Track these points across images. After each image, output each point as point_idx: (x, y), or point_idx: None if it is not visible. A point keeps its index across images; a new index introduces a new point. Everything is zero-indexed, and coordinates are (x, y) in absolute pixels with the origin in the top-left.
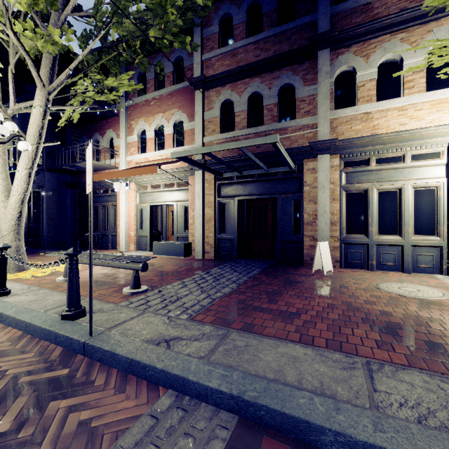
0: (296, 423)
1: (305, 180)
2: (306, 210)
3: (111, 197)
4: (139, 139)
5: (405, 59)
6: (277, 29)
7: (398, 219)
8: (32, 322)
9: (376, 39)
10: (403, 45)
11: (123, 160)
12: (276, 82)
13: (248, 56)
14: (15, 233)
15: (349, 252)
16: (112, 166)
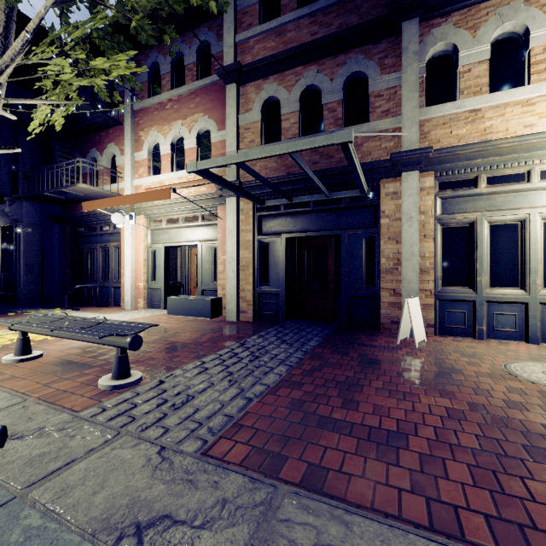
0: None
1: (383, 209)
2: (385, 251)
3: (114, 236)
4: (150, 157)
5: (532, 30)
6: None
7: (520, 265)
8: None
9: (488, 3)
10: (530, 9)
11: (128, 184)
12: (340, 70)
13: (301, 34)
14: None
15: (446, 313)
16: (114, 193)
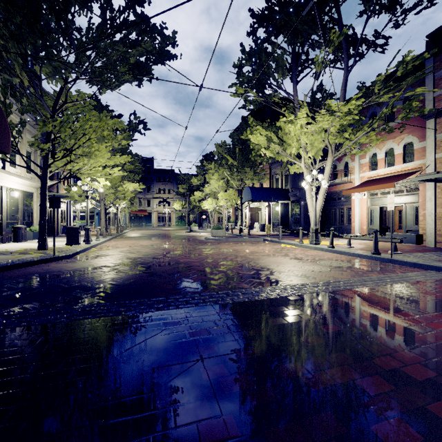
0: None
1: None
2: None
3: (346, 202)
4: (370, 161)
5: None
6: None
7: None
8: (362, 254)
9: None
10: None
11: (356, 177)
12: None
13: None
14: (317, 225)
15: None
16: (348, 182)
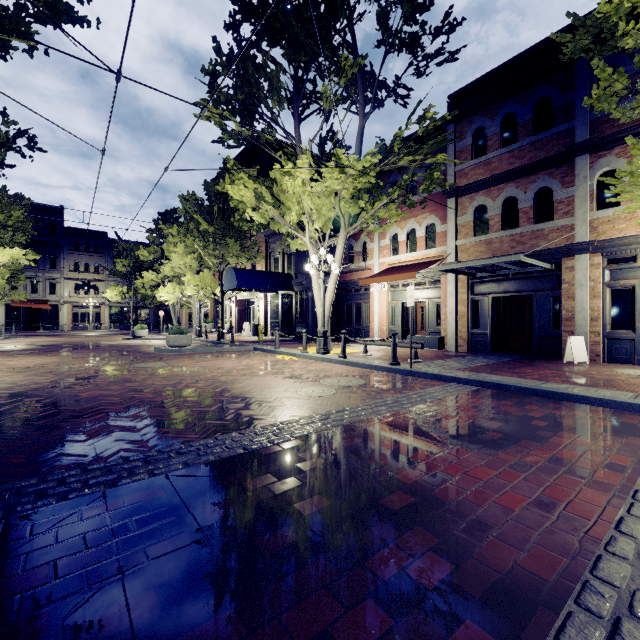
0: (502, 386)
1: (563, 278)
2: (565, 306)
3: (364, 295)
4: (391, 242)
5: None
6: (532, 139)
7: None
8: (378, 365)
9: None
10: None
11: (376, 262)
12: (531, 186)
13: (502, 164)
14: (327, 326)
15: (613, 348)
16: (367, 268)
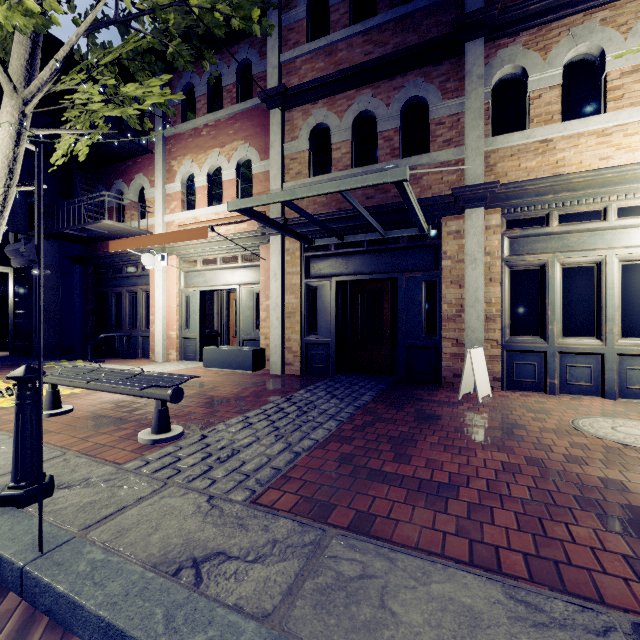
0: None
1: (444, 250)
2: (446, 297)
3: (142, 278)
4: (184, 189)
5: (608, 53)
6: (399, 10)
7: (596, 312)
8: None
9: (560, 22)
10: (606, 29)
11: (159, 220)
12: (397, 94)
13: (353, 54)
14: None
15: (514, 365)
16: (142, 230)
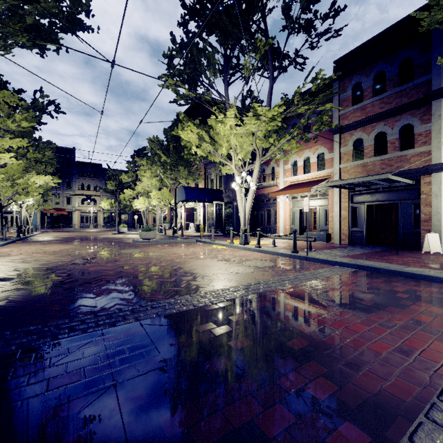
0: (374, 268)
1: (422, 190)
2: (423, 211)
3: (272, 204)
4: (292, 167)
5: None
6: (398, 89)
7: None
8: (283, 253)
9: None
10: None
11: (281, 181)
12: (397, 124)
13: (374, 109)
14: (247, 225)
15: None
16: (275, 185)
